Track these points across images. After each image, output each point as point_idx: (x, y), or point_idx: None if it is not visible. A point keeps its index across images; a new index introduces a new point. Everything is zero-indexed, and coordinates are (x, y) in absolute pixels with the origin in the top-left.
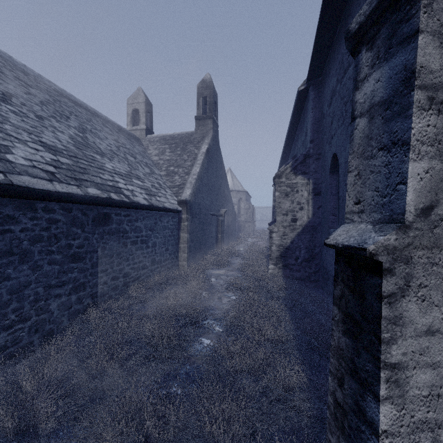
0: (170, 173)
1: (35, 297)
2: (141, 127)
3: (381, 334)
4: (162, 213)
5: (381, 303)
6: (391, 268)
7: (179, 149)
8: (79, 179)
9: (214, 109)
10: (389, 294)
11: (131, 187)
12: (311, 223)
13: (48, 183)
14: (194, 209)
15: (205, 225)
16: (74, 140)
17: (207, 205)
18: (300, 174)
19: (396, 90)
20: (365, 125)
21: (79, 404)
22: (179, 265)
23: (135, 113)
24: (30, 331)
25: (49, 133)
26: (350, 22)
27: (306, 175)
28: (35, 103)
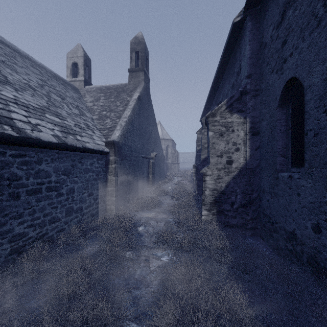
0: (102, 117)
1: None
2: (80, 78)
3: None
4: (83, 154)
5: None
6: None
7: (113, 97)
8: None
9: (145, 63)
10: None
11: (37, 121)
12: (249, 165)
13: None
14: (123, 151)
15: (137, 167)
16: None
17: (138, 149)
18: (235, 112)
19: None
20: None
21: None
22: (107, 209)
23: (75, 66)
24: None
25: None
26: None
27: (243, 113)
28: None
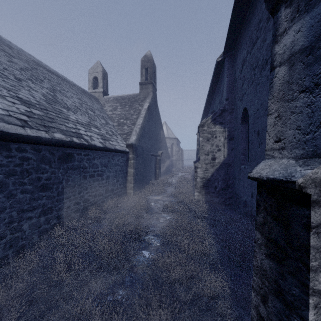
0: (120, 124)
1: (10, 219)
2: (99, 90)
3: (309, 263)
4: (114, 153)
5: (309, 233)
6: (319, 200)
7: (127, 106)
8: (48, 126)
9: (153, 77)
10: (317, 224)
11: (90, 134)
12: (227, 161)
13: (21, 129)
14: (138, 150)
15: (147, 162)
16: (46, 97)
17: (148, 148)
18: (218, 124)
19: (319, 36)
20: (285, 72)
21: (40, 310)
22: (127, 193)
23: (95, 79)
24: (5, 247)
25: (25, 91)
26: (258, 5)
27: (223, 125)
28: (16, 69)
